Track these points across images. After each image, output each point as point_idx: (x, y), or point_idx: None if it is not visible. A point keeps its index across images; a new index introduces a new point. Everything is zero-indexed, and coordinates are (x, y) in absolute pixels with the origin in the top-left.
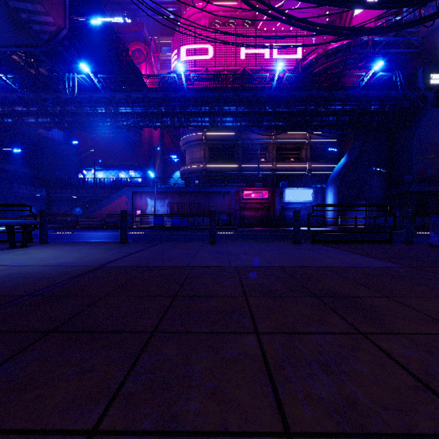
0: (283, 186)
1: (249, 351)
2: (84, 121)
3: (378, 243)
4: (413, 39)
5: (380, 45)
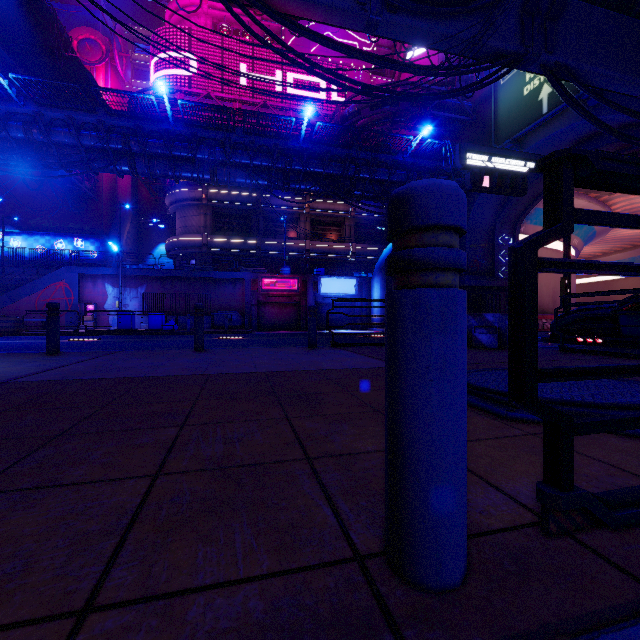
0: (319, 273)
1: (163, 438)
2: None
3: None
4: (466, 104)
5: (431, 105)
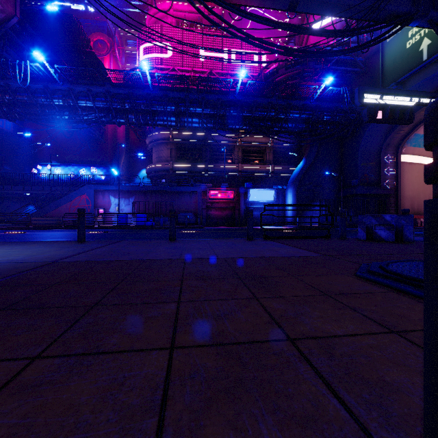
0: (248, 186)
1: (167, 312)
2: (38, 112)
3: (319, 239)
4: (358, 59)
5: (331, 62)
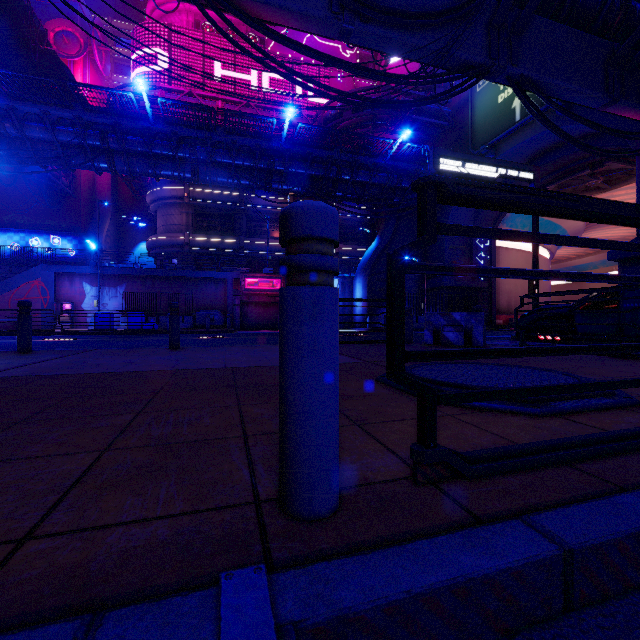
0: None
1: (118, 422)
2: None
3: (378, 344)
4: (444, 110)
5: (411, 109)
